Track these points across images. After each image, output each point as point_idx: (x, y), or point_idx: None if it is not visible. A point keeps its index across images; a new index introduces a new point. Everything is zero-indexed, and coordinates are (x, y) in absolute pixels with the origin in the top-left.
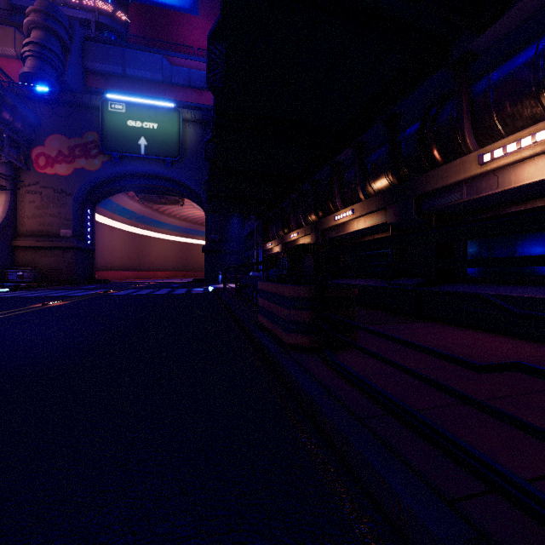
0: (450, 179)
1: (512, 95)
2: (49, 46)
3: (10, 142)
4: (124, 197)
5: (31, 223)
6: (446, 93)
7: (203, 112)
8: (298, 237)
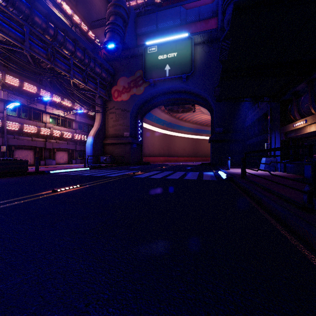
0: None
1: None
2: (116, 22)
3: (102, 86)
4: (159, 111)
5: (111, 130)
6: None
7: (210, 33)
8: None
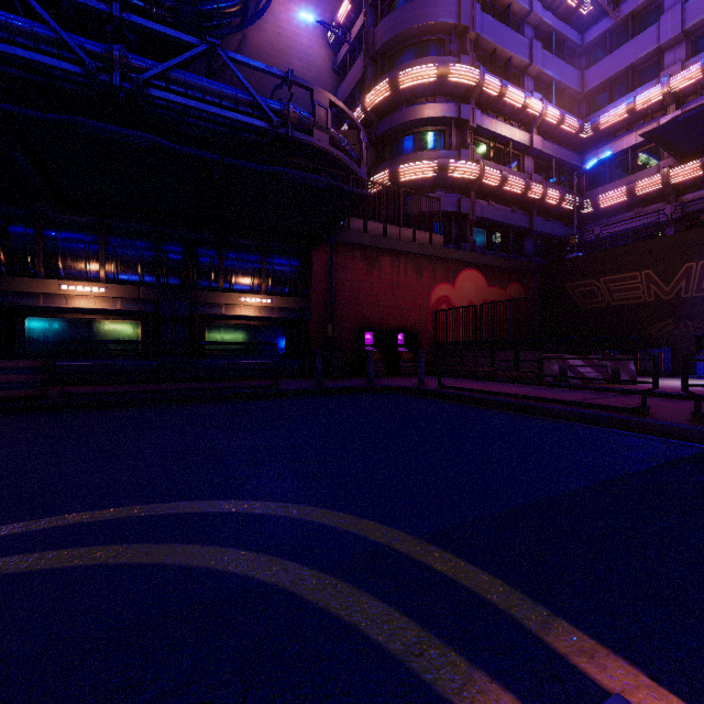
0: (33, 289)
1: (73, 257)
2: None
3: None
4: None
5: None
6: (6, 213)
7: None
8: None
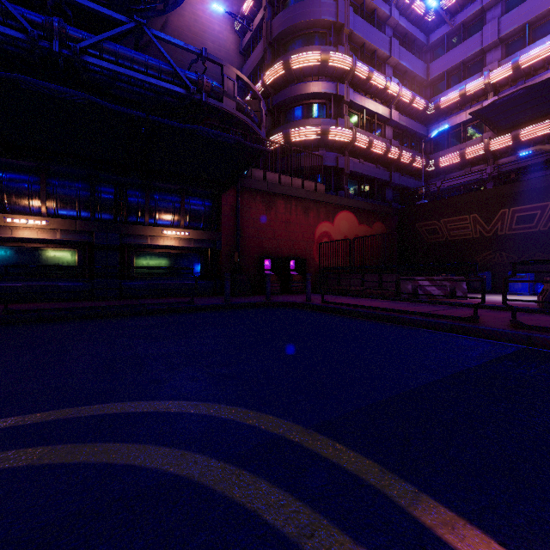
0: None
1: (17, 194)
2: None
3: None
4: None
5: None
6: None
7: None
8: None
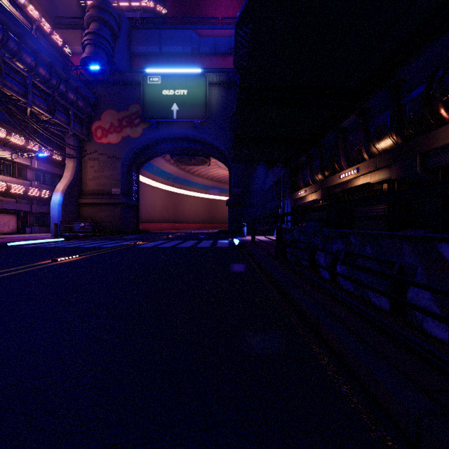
0: None
1: None
2: (102, 33)
3: (77, 119)
4: (162, 161)
5: (91, 184)
6: None
7: (227, 74)
8: (358, 174)
